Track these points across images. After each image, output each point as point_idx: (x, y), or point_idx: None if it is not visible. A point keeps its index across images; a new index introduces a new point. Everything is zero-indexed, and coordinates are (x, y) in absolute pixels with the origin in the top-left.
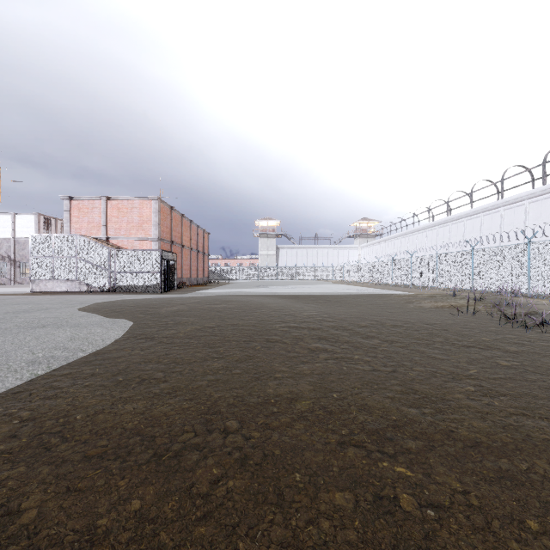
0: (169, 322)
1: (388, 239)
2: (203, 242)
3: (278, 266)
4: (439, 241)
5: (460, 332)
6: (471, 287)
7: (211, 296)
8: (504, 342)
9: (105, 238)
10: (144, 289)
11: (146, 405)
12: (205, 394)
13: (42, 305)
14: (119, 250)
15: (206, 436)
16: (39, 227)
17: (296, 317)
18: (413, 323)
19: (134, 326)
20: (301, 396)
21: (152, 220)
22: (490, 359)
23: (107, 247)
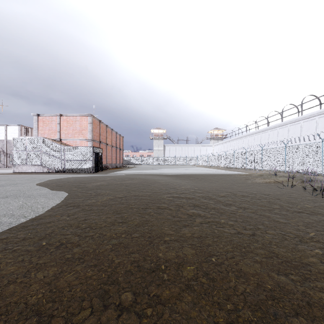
0: (92, 194)
1: (231, 140)
2: (119, 142)
3: (165, 157)
4: (262, 141)
5: (288, 200)
6: (284, 169)
7: (123, 175)
8: (322, 208)
9: (59, 139)
10: (82, 170)
11: (56, 272)
12: (108, 259)
13: (14, 181)
14: (67, 146)
15: (101, 315)
16: (21, 133)
17: (177, 190)
18: (255, 194)
19: (68, 196)
20: (186, 261)
21: (88, 128)
22: (319, 223)
23: (60, 144)
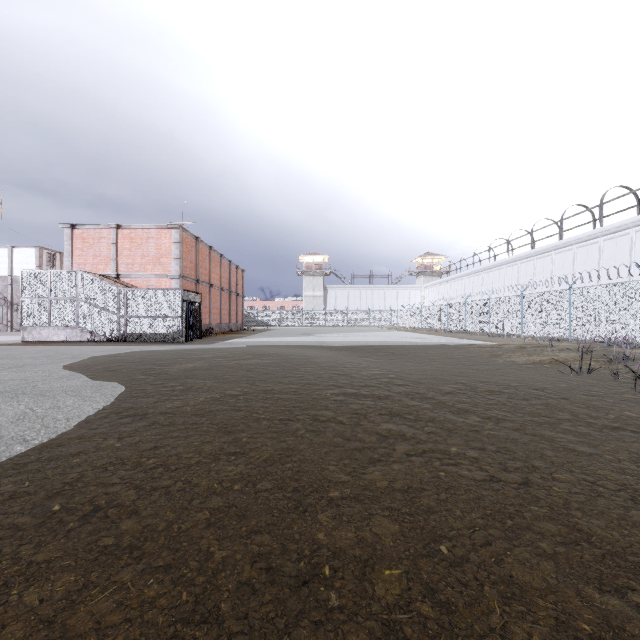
0: (177, 388)
1: (458, 277)
2: (236, 281)
3: (327, 310)
4: (521, 279)
5: (587, 402)
6: (567, 335)
7: (243, 346)
8: None
9: (114, 275)
10: (161, 337)
11: (71, 589)
12: (199, 549)
13: (20, 360)
14: (131, 290)
15: None
16: (41, 263)
17: (353, 378)
18: (516, 388)
19: (125, 393)
20: (380, 555)
21: (172, 253)
22: None
23: (116, 285)
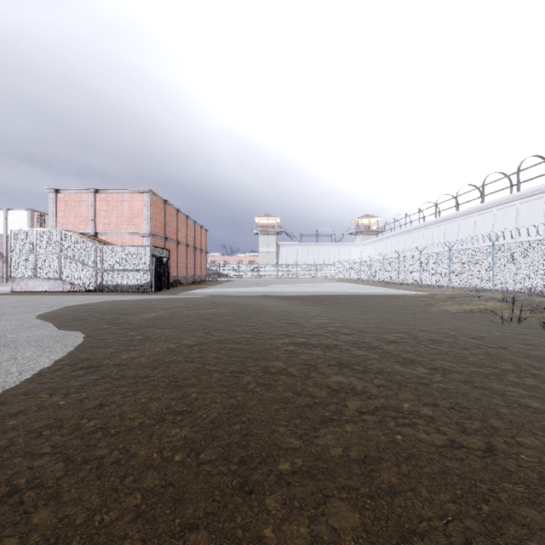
0: (136, 337)
1: (392, 235)
2: (200, 239)
3: (279, 264)
4: (447, 237)
5: (525, 351)
6: (491, 286)
7: (205, 296)
8: None
9: (93, 233)
10: (133, 288)
11: None
12: None
13: (1, 309)
14: (106, 246)
15: None
16: (32, 223)
17: (302, 327)
18: (455, 336)
19: (86, 343)
20: None
21: (143, 214)
22: None
23: (93, 242)
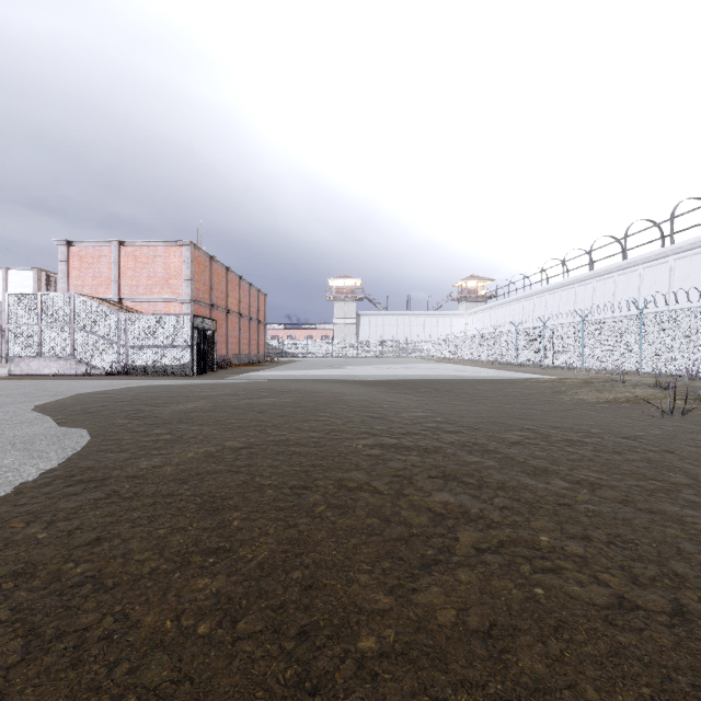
0: (163, 437)
1: (506, 302)
2: (257, 307)
3: (359, 339)
4: (578, 304)
5: (700, 457)
6: (638, 368)
7: (262, 381)
8: None
9: (116, 299)
10: (169, 370)
11: None
12: None
13: None
14: (133, 315)
15: None
16: (40, 286)
17: (391, 423)
18: (599, 436)
19: (93, 446)
20: None
21: (182, 273)
22: None
23: (116, 310)
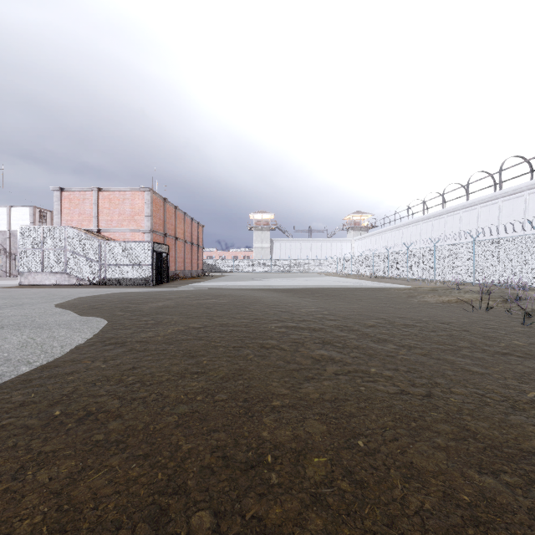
0: (149, 322)
1: (382, 232)
2: (197, 235)
3: (273, 259)
4: (434, 233)
5: (484, 333)
6: (472, 280)
7: (203, 289)
8: None
9: (96, 230)
10: (135, 282)
11: (72, 470)
12: (170, 443)
13: (20, 300)
14: (110, 242)
15: None
16: (35, 220)
17: (293, 314)
18: (426, 322)
19: (108, 326)
20: (311, 447)
21: (144, 211)
22: None
23: (97, 238)
